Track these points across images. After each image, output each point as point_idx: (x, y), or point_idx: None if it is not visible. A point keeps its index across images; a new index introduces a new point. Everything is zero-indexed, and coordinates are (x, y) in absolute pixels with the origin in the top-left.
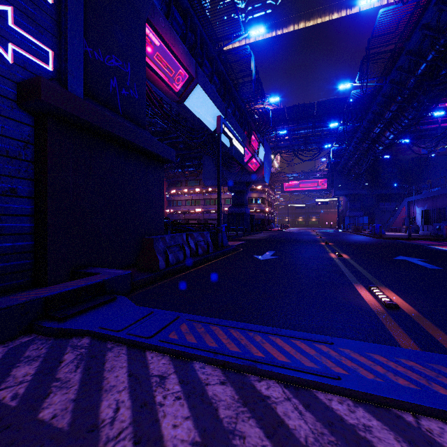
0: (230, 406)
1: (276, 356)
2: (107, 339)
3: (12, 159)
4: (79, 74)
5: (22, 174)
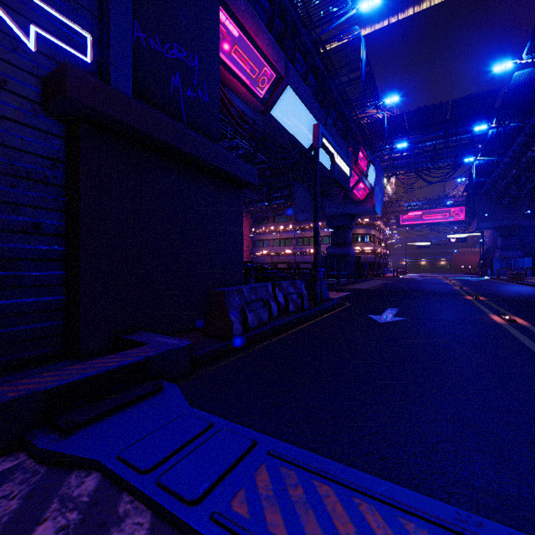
0: None
1: None
2: (124, 488)
3: (35, 183)
4: (127, 66)
5: (50, 204)
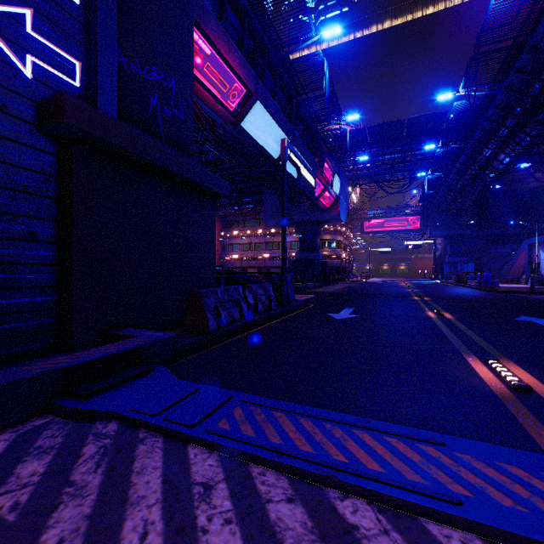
0: (301, 539)
1: (365, 462)
2: (140, 426)
3: (31, 196)
4: (112, 90)
5: (43, 214)
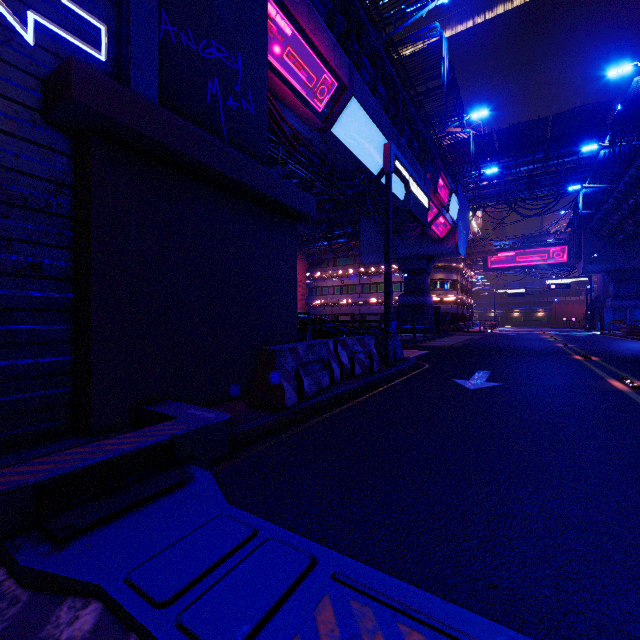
0: None
1: None
2: (132, 629)
3: (33, 213)
4: (152, 65)
5: (52, 240)
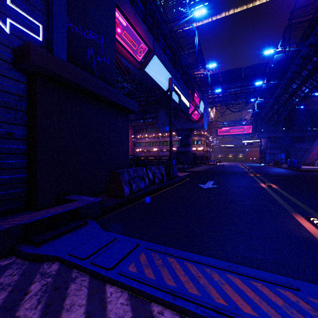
0: None
1: (240, 305)
2: (73, 267)
3: (9, 109)
4: (63, 43)
5: (18, 121)
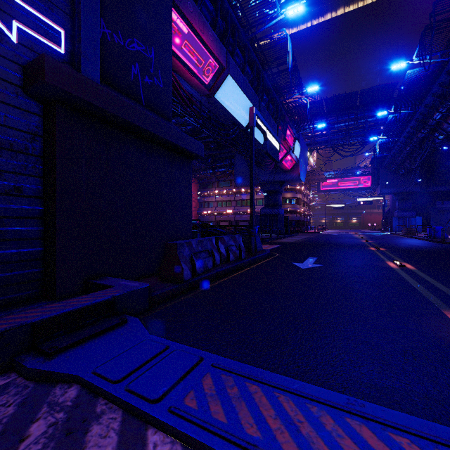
0: None
1: None
2: (100, 395)
3: (17, 153)
4: (95, 57)
5: (29, 171)
